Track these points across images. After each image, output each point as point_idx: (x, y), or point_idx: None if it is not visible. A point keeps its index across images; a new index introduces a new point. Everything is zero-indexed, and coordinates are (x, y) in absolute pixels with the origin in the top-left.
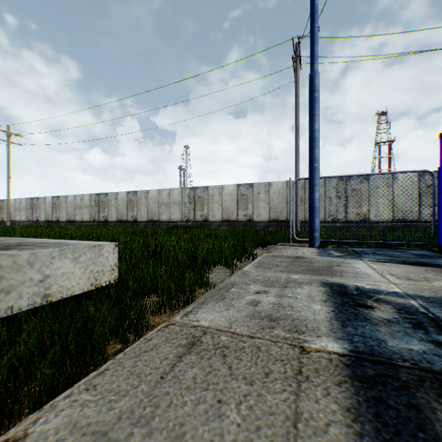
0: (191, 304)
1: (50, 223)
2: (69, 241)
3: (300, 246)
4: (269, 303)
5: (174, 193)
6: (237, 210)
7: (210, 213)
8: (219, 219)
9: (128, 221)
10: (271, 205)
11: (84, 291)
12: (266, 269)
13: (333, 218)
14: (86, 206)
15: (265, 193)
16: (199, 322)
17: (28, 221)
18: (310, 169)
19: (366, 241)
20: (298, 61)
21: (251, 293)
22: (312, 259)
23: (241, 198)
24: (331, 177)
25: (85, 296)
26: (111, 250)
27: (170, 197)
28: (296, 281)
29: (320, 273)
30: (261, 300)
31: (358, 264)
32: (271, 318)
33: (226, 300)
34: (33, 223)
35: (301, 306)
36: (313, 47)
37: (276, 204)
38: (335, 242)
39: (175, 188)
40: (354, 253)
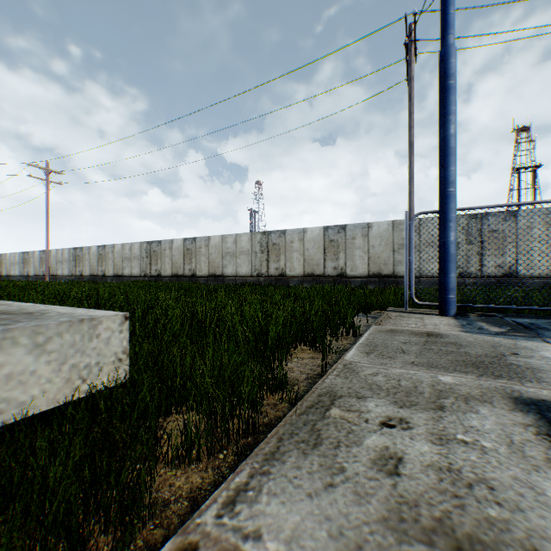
0: (248, 459)
1: (94, 278)
2: (57, 308)
3: (424, 314)
4: (425, 465)
5: (241, 240)
6: (324, 262)
7: (288, 265)
8: (300, 273)
9: (184, 275)
10: (370, 254)
11: (58, 403)
12: (386, 359)
13: (461, 272)
14: (136, 257)
15: (363, 237)
16: (262, 545)
17: (71, 275)
18: (441, 196)
19: (533, 307)
20: (412, 49)
21: (373, 426)
22: (457, 338)
23: (329, 245)
24: (473, 209)
25: (59, 414)
26: (116, 326)
27: (236, 244)
28: (455, 392)
29: (492, 372)
30: (402, 450)
31: (549, 351)
32: (454, 535)
33: (325, 448)
34: (76, 278)
35: (510, 482)
36: (445, 9)
37: (378, 252)
38: (476, 308)
39: (242, 234)
40: (523, 328)
